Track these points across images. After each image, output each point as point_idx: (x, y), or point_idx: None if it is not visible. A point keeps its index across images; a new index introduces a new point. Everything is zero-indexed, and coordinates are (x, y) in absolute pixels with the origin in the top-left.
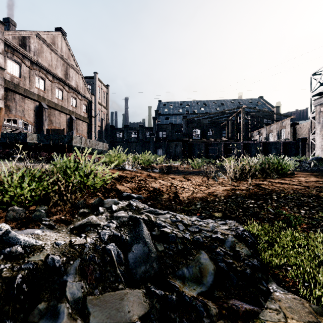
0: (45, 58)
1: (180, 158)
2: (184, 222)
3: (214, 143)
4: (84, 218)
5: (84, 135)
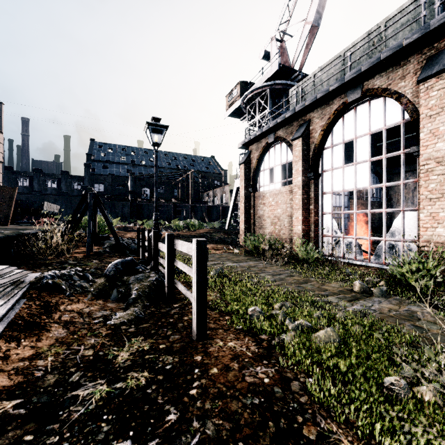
0: None
1: (128, 219)
2: None
3: (164, 204)
4: None
5: None
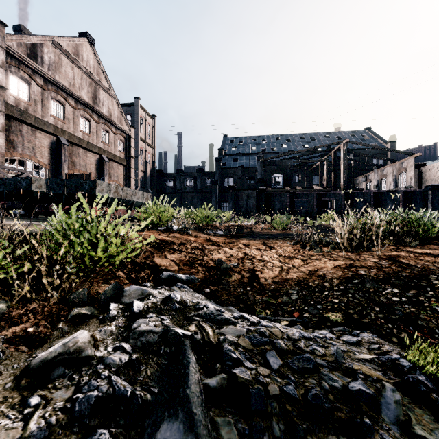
0: (64, 74)
1: (254, 215)
2: (278, 346)
3: (303, 193)
4: (77, 328)
5: (120, 182)
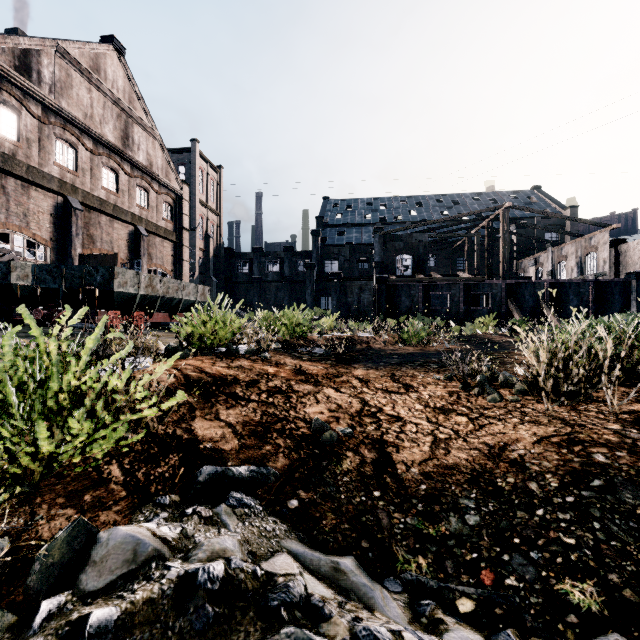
0: (76, 100)
1: (370, 317)
2: None
3: (443, 283)
4: None
5: (166, 267)
